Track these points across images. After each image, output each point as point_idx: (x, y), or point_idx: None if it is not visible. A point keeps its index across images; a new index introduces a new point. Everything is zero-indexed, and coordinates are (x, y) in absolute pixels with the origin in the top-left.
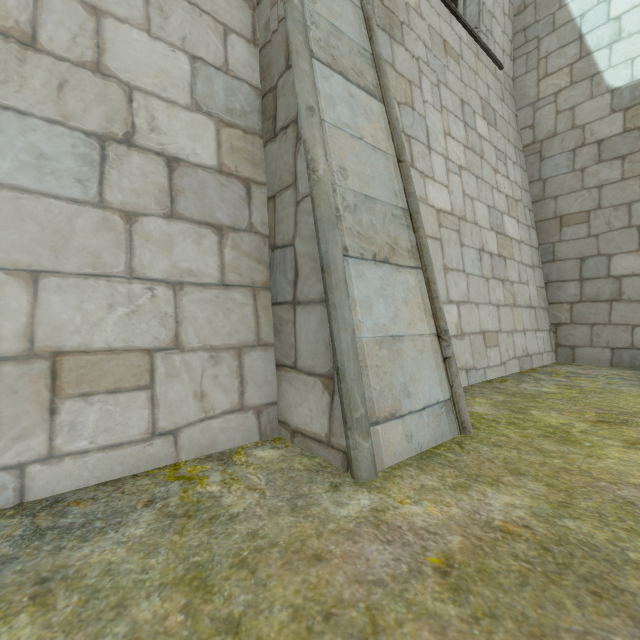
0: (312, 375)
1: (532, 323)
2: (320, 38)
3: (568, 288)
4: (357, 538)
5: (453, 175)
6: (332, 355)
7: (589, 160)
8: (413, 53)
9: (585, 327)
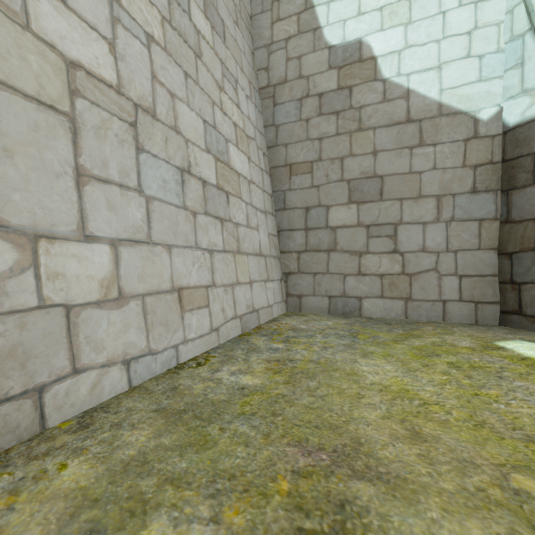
0: None
1: (261, 273)
2: None
3: (296, 237)
4: None
5: (130, 35)
6: None
7: (312, 111)
8: None
9: (309, 276)
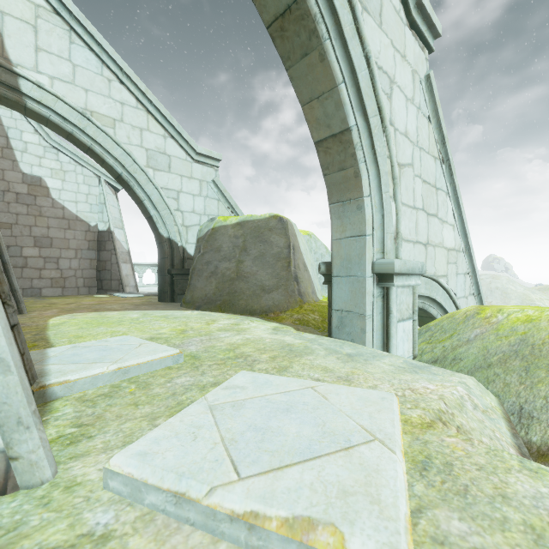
0: None
1: None
2: None
3: None
4: (44, 314)
5: None
6: (9, 287)
7: (12, 200)
8: None
9: None
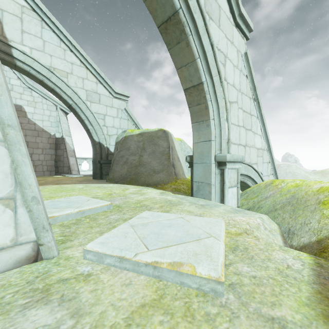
0: None
1: None
2: None
3: None
4: None
5: None
6: None
7: None
8: None
9: None
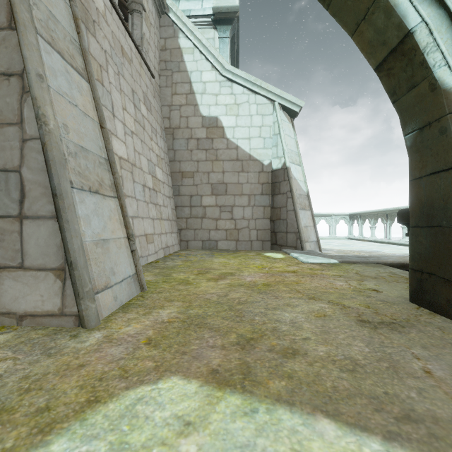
0: (43, 270)
1: (170, 229)
2: (41, 19)
3: (185, 210)
4: (102, 350)
5: (128, 136)
6: (64, 254)
7: (194, 147)
8: (102, 46)
9: (192, 230)
